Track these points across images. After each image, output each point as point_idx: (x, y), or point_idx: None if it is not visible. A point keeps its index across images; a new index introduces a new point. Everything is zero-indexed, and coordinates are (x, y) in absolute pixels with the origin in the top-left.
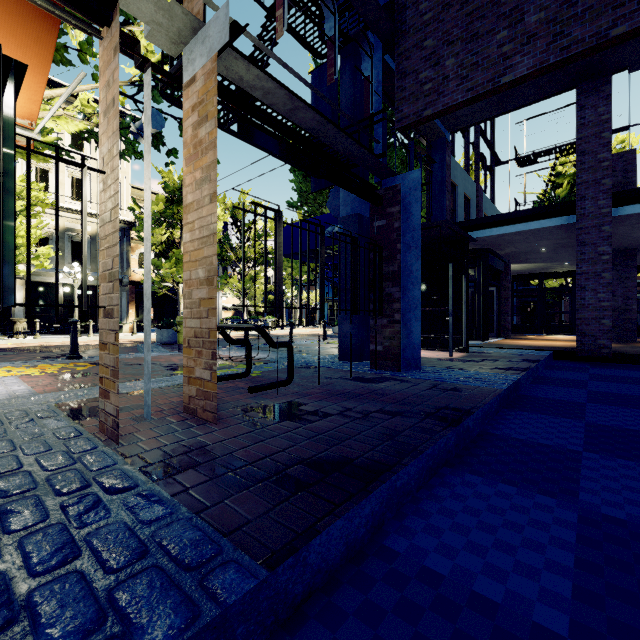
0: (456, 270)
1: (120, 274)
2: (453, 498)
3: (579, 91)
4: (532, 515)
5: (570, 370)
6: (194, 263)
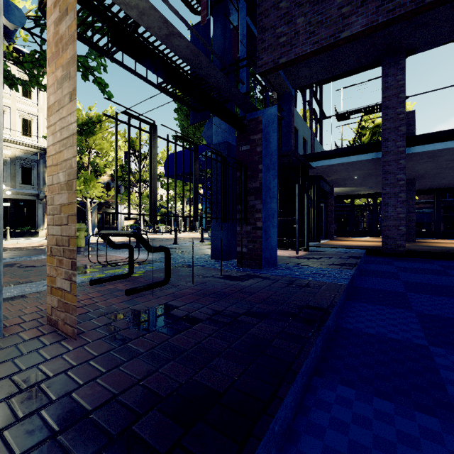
0: (300, 190)
1: (37, 190)
2: (334, 428)
3: (384, 63)
4: (426, 451)
5: (381, 264)
6: (55, 167)
